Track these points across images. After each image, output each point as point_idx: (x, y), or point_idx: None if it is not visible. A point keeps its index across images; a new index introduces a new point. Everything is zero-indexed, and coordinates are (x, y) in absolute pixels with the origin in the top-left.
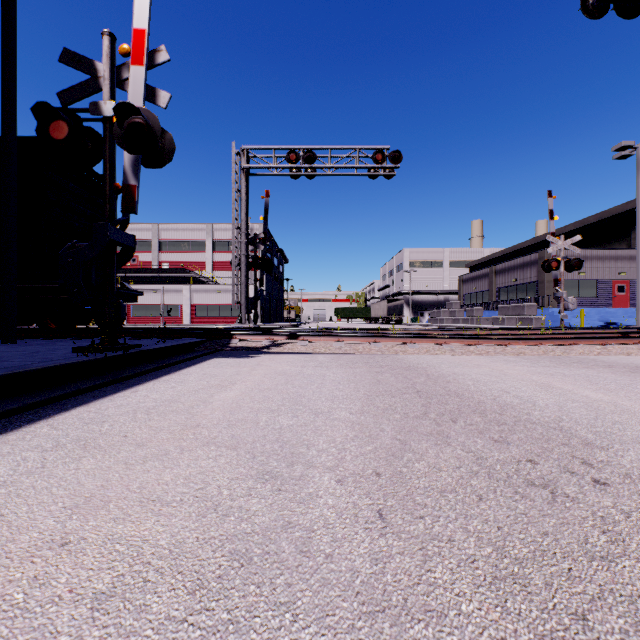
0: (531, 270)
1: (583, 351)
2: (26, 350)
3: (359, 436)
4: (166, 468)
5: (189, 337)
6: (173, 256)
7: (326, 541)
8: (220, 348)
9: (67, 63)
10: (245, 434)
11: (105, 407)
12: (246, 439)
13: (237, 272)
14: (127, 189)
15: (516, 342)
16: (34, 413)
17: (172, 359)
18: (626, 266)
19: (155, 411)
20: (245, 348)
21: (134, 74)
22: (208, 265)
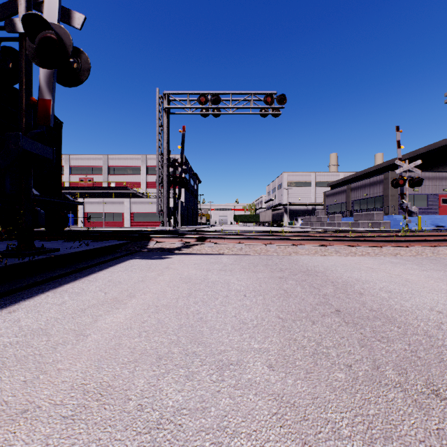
0: (378, 187)
1: None
2: None
3: None
4: None
5: (114, 239)
6: (118, 178)
7: None
8: (138, 249)
9: None
10: None
11: None
12: None
13: (160, 188)
14: (42, 103)
15: (389, 244)
16: None
17: (88, 262)
18: None
19: None
20: (160, 249)
21: None
22: (143, 184)
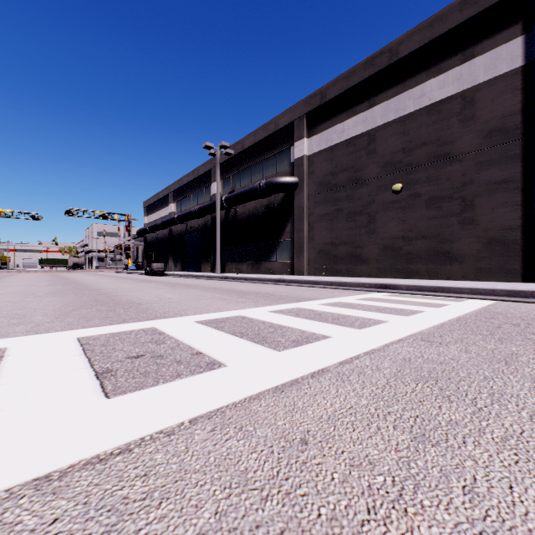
0: None
1: (62, 273)
2: None
3: None
4: None
5: None
6: None
7: None
8: None
9: None
10: None
11: None
12: None
13: None
14: None
15: (52, 272)
16: None
17: None
18: None
19: None
20: None
21: None
22: None
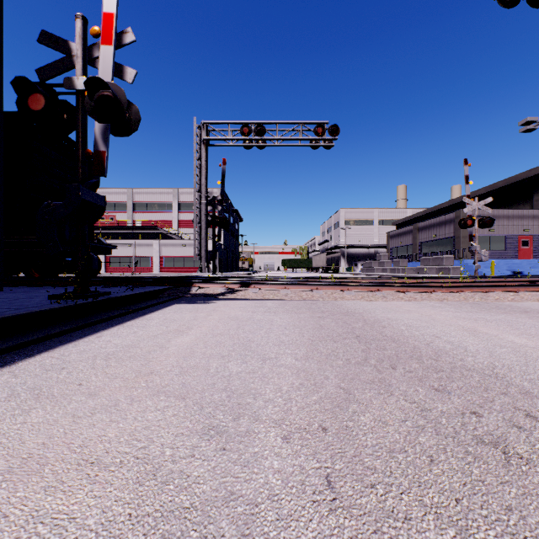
0: (449, 227)
1: (499, 297)
2: (8, 297)
3: (304, 384)
4: (112, 422)
5: (155, 285)
6: (145, 215)
7: (270, 520)
8: (181, 295)
9: (45, 43)
10: (195, 382)
11: (68, 353)
12: (195, 388)
13: (198, 229)
14: (97, 155)
15: (439, 289)
16: (0, 359)
17: (138, 305)
18: (529, 224)
19: (114, 357)
20: (203, 295)
21: (104, 53)
22: (174, 223)
